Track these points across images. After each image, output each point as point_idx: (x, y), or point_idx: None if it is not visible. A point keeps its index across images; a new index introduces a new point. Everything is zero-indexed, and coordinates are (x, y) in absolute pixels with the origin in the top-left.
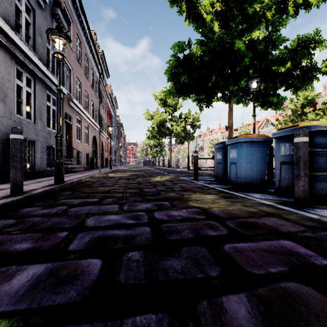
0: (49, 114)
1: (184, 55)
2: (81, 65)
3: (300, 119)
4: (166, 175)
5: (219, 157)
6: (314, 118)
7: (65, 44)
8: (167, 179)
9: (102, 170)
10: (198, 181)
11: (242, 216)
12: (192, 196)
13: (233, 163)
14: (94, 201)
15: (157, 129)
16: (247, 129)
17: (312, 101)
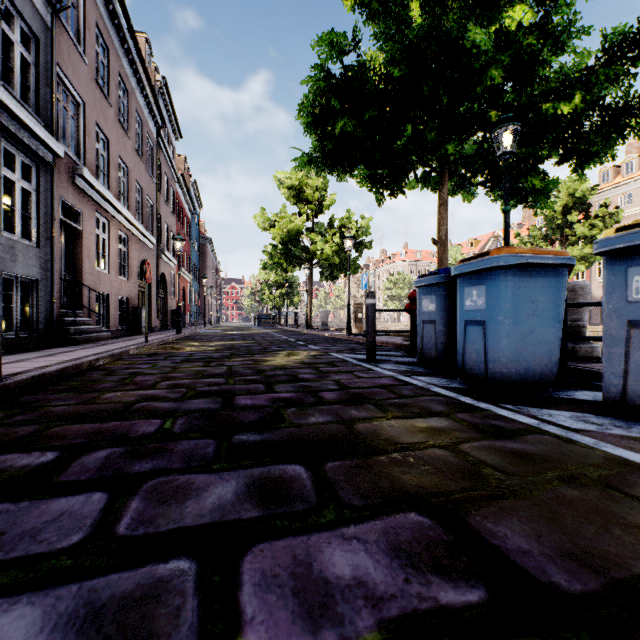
0: (13, 200)
1: (344, 66)
2: (108, 98)
3: (560, 236)
4: (302, 348)
5: (431, 308)
6: (588, 234)
7: None
8: (303, 359)
9: (158, 337)
10: (379, 366)
11: None
12: (380, 430)
13: (474, 323)
14: (34, 464)
15: (283, 249)
16: (459, 254)
17: (584, 201)
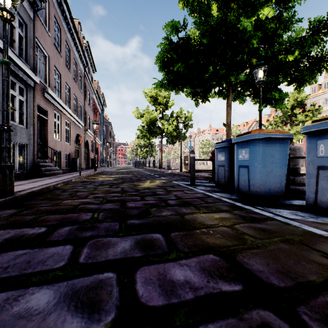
0: (15, 105)
1: (179, 37)
2: (60, 53)
3: (290, 121)
4: (157, 179)
5: (222, 159)
6: (304, 120)
7: (16, 1)
8: (158, 184)
9: (85, 173)
10: (196, 188)
11: (315, 283)
12: (197, 218)
13: (243, 167)
14: (37, 233)
15: (147, 128)
16: (237, 130)
17: (302, 102)
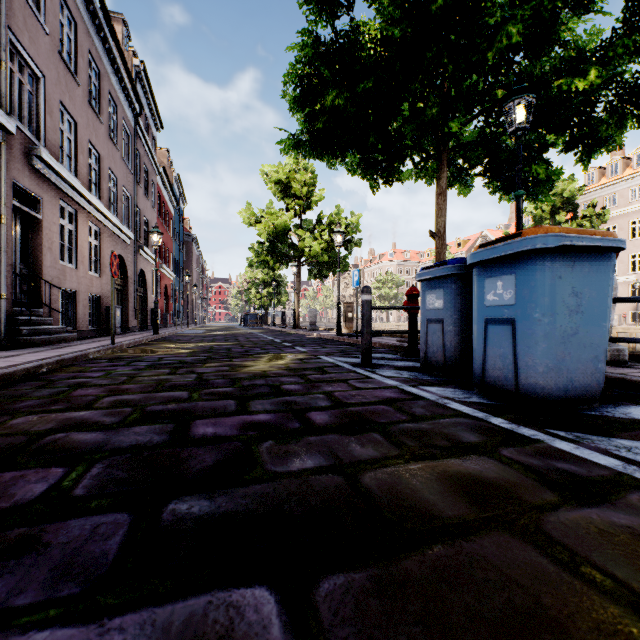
0: None
1: (335, 29)
2: (75, 76)
3: None
4: (288, 350)
5: (437, 304)
6: None
7: None
8: (288, 363)
9: (130, 338)
10: (377, 372)
11: None
12: (400, 485)
13: (498, 322)
14: None
15: (270, 247)
16: (447, 253)
17: (571, 201)
